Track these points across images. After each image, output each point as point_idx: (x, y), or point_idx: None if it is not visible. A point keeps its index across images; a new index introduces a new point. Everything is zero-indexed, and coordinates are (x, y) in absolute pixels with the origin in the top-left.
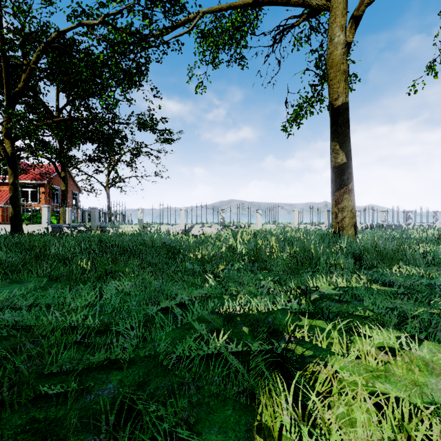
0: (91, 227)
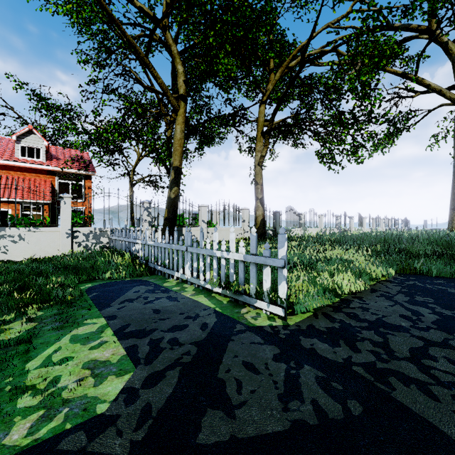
0: (276, 230)
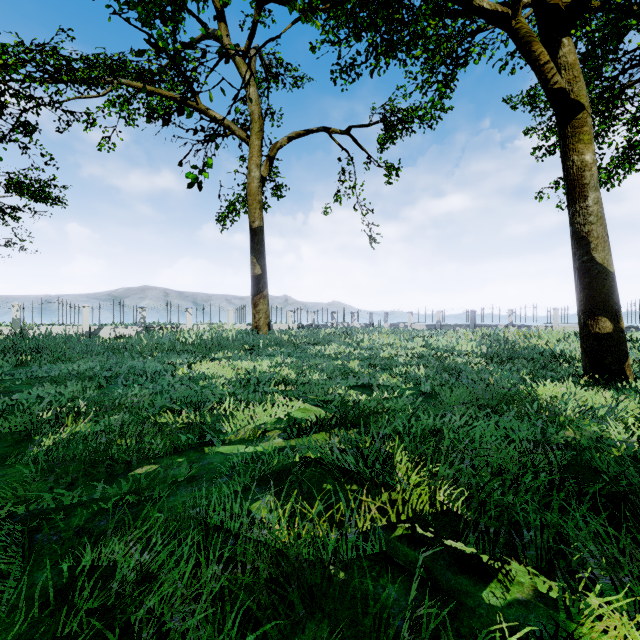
0: None
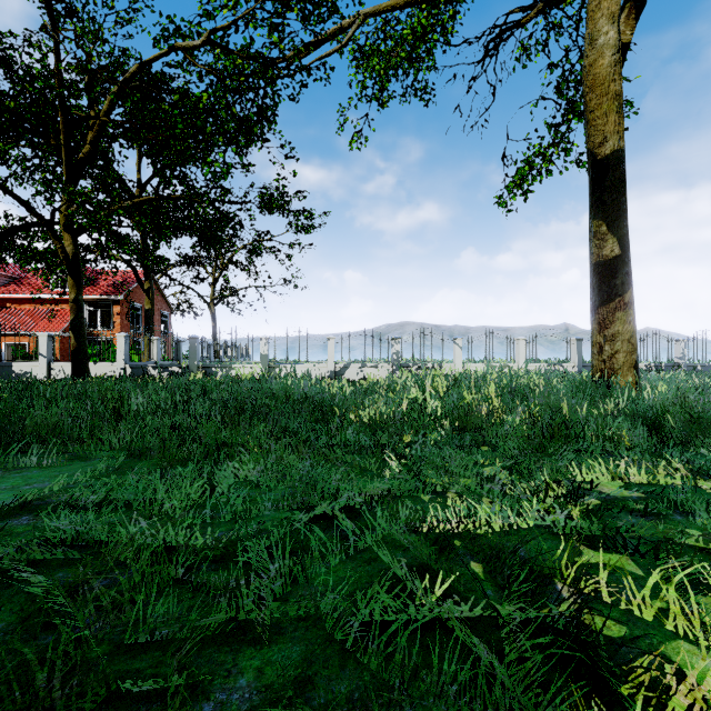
0: (189, 366)
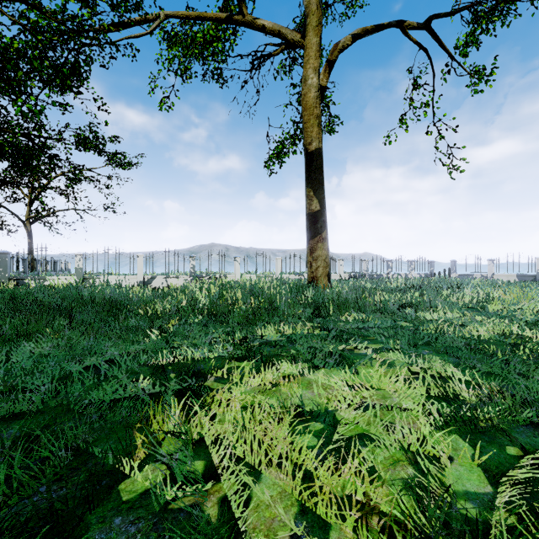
0: None
